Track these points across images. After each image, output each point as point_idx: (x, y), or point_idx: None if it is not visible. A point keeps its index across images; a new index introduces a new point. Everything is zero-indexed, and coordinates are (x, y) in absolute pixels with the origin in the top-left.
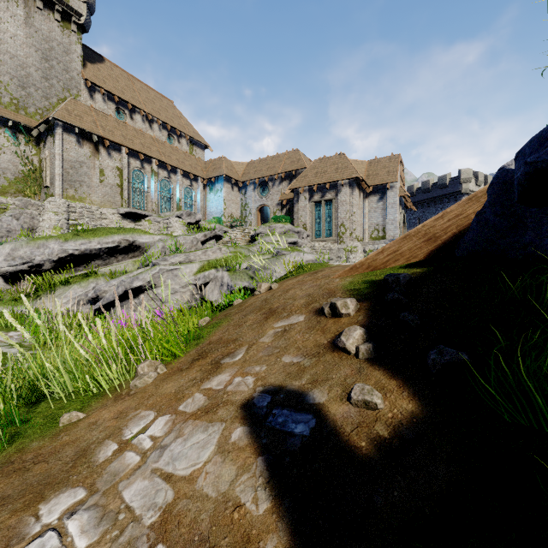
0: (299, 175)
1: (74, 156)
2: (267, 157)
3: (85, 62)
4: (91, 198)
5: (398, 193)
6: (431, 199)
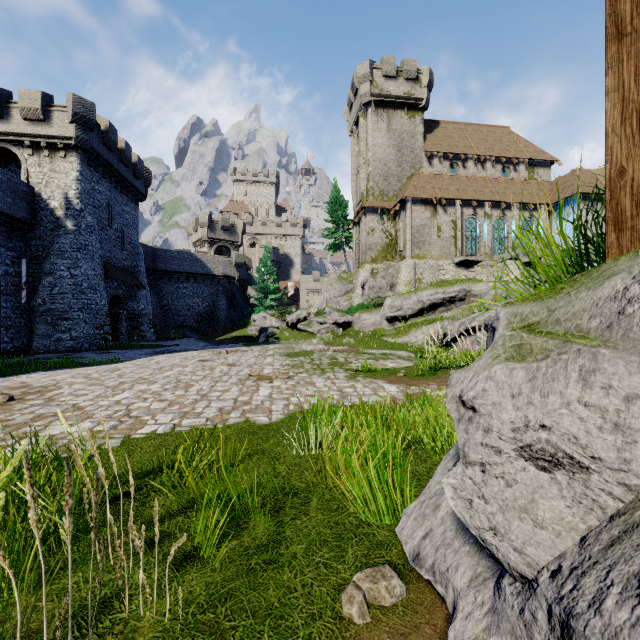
0: None
1: (419, 221)
2: None
3: (425, 136)
4: (430, 253)
5: None
6: None
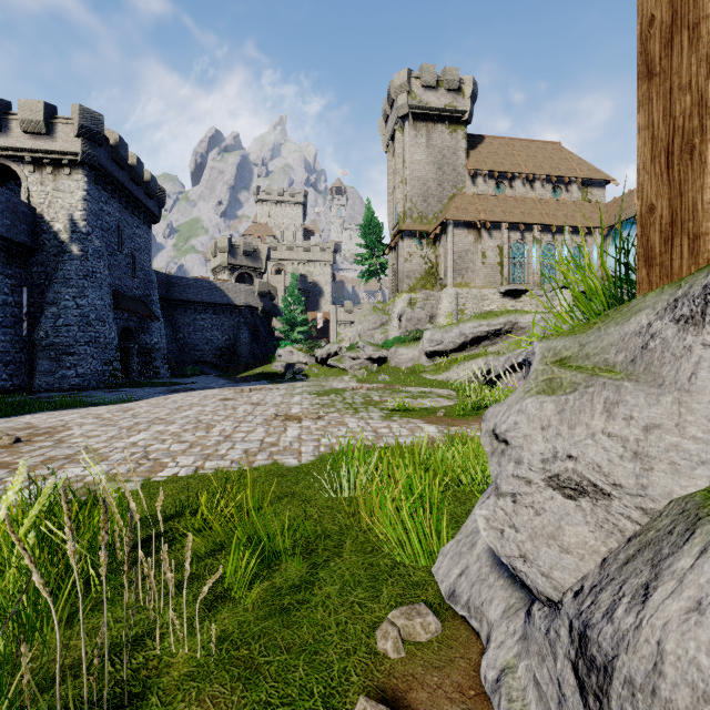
0: None
1: (461, 246)
2: None
3: (468, 153)
4: (474, 282)
5: None
6: None
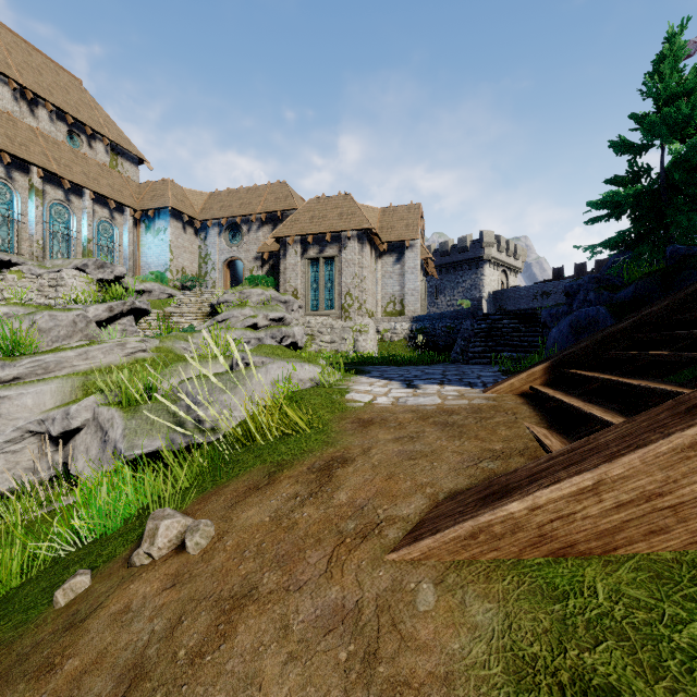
0: (287, 218)
1: None
2: (240, 189)
3: None
4: None
5: (420, 254)
6: (450, 264)
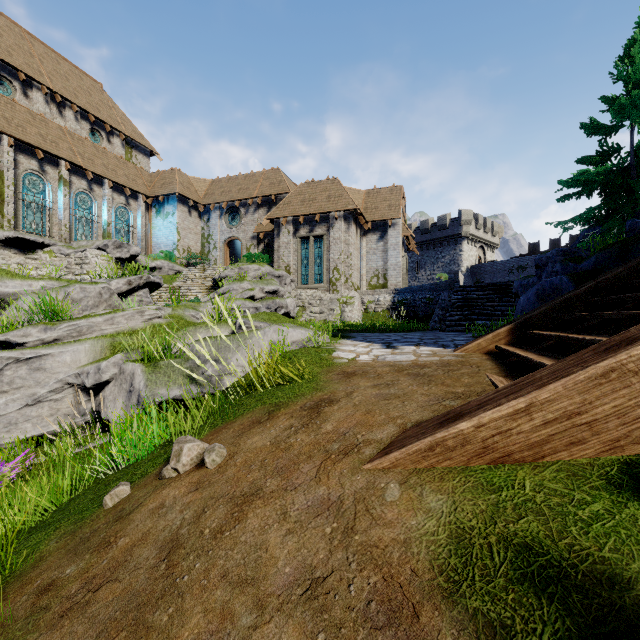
0: (280, 201)
1: None
2: (239, 176)
3: None
4: None
5: (401, 232)
6: (430, 241)
